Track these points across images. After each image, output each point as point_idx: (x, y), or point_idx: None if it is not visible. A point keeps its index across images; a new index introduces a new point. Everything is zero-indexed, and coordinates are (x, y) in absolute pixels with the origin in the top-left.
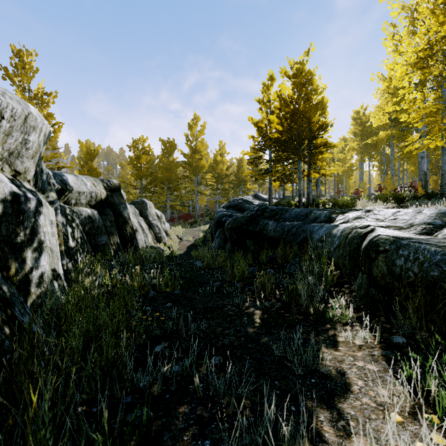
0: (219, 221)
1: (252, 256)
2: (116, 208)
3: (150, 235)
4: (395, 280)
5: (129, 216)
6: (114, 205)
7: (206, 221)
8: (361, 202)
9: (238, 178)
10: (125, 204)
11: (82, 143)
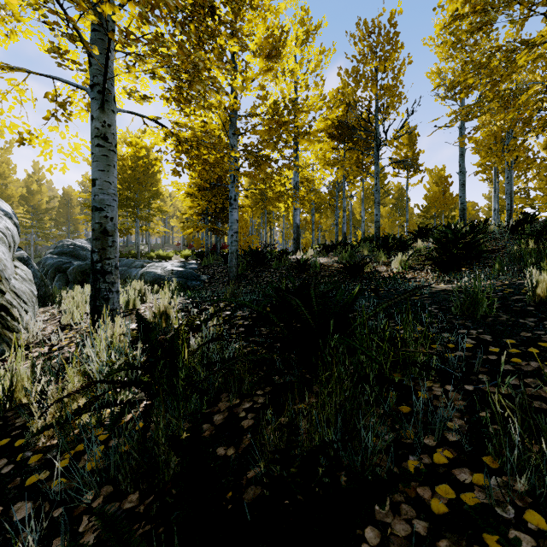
0: (58, 267)
1: None
2: None
3: None
4: (146, 283)
5: None
6: None
7: None
8: (175, 256)
9: (65, 215)
10: None
11: None
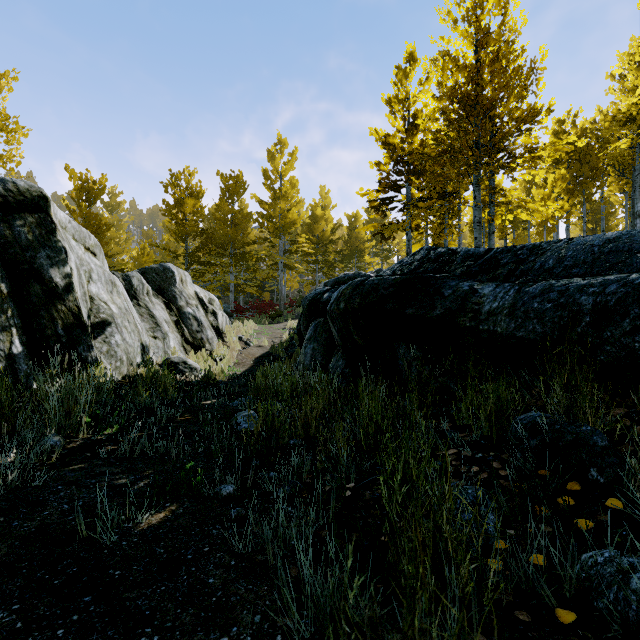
0: (314, 301)
1: (420, 403)
2: (20, 255)
3: (178, 335)
4: None
5: (69, 282)
6: (13, 248)
7: (298, 313)
8: None
9: (350, 246)
10: (56, 249)
11: (72, 170)
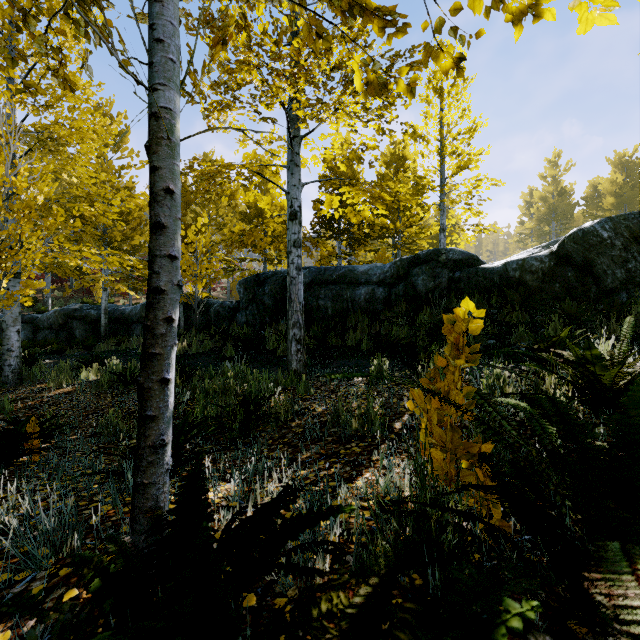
0: None
1: None
2: None
3: None
4: None
5: None
6: None
7: None
8: None
9: None
10: None
11: None
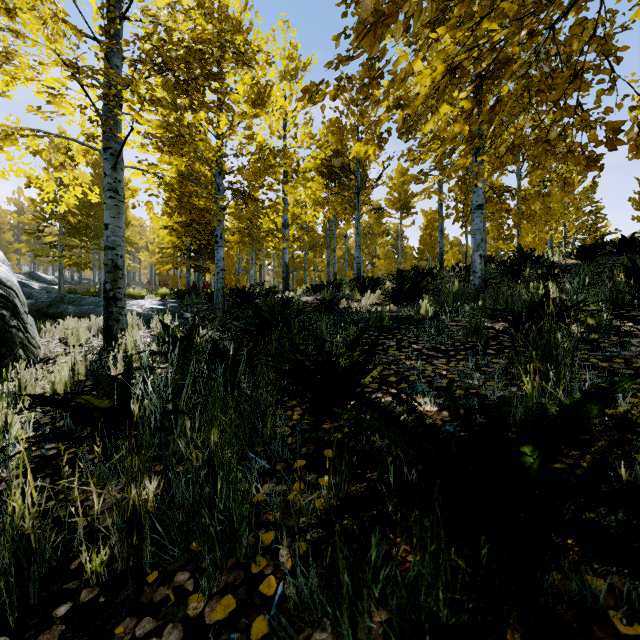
0: None
1: None
2: None
3: None
4: None
5: None
6: None
7: None
8: (149, 295)
9: None
10: None
11: None
